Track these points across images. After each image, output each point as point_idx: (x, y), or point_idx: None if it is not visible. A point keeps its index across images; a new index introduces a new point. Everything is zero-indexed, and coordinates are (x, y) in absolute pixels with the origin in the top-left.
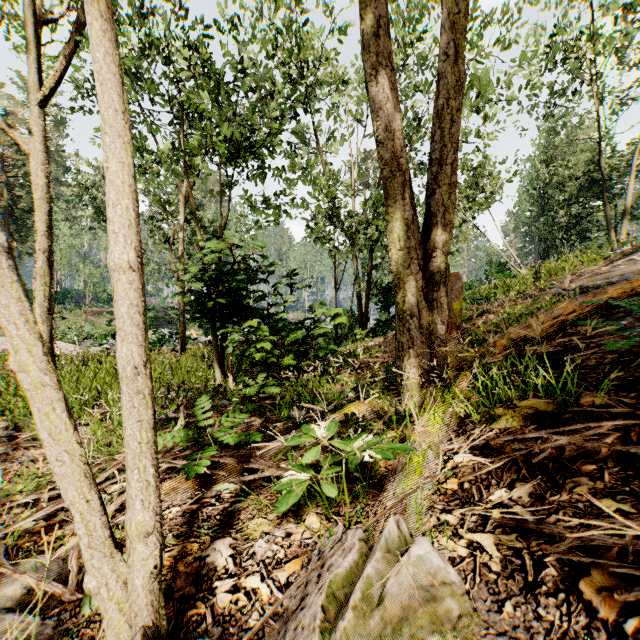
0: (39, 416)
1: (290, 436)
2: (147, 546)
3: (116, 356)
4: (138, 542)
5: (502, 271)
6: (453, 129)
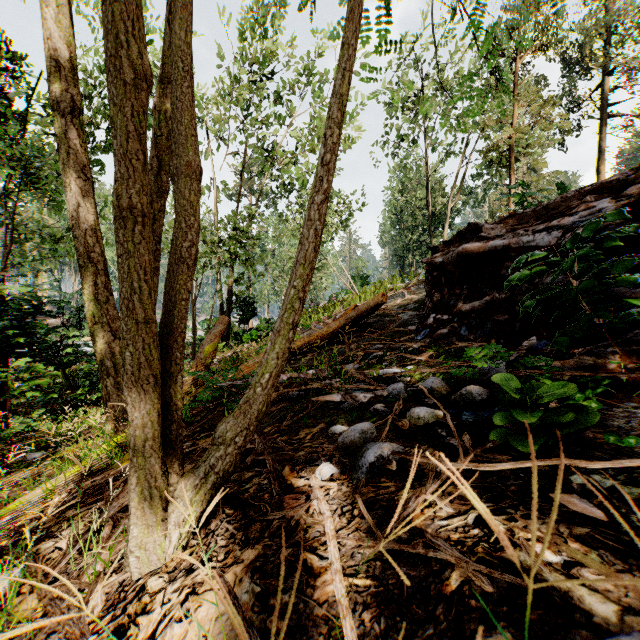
0: None
1: None
2: None
3: None
4: None
5: (363, 284)
6: (155, 226)
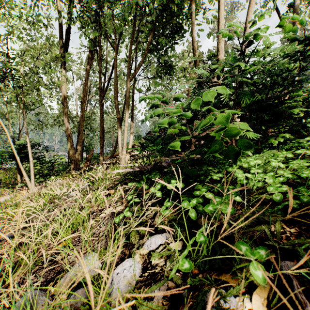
0: (23, 172)
1: (48, 179)
2: (34, 183)
3: (31, 167)
4: (33, 182)
5: (139, 139)
6: (82, 128)
